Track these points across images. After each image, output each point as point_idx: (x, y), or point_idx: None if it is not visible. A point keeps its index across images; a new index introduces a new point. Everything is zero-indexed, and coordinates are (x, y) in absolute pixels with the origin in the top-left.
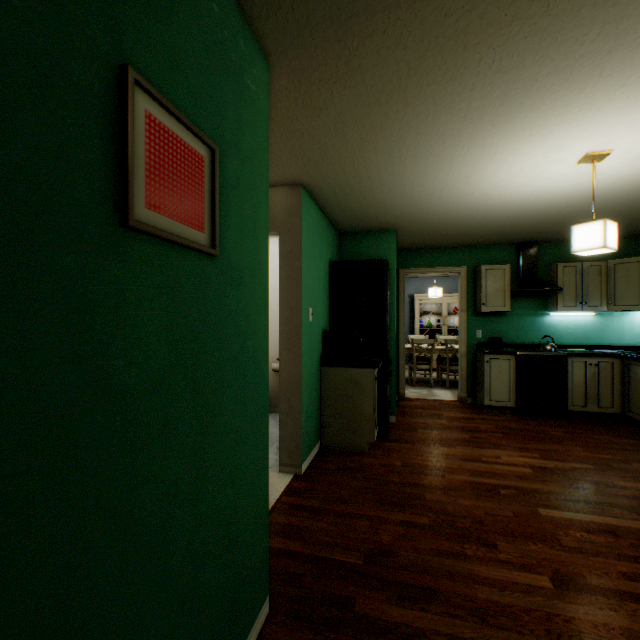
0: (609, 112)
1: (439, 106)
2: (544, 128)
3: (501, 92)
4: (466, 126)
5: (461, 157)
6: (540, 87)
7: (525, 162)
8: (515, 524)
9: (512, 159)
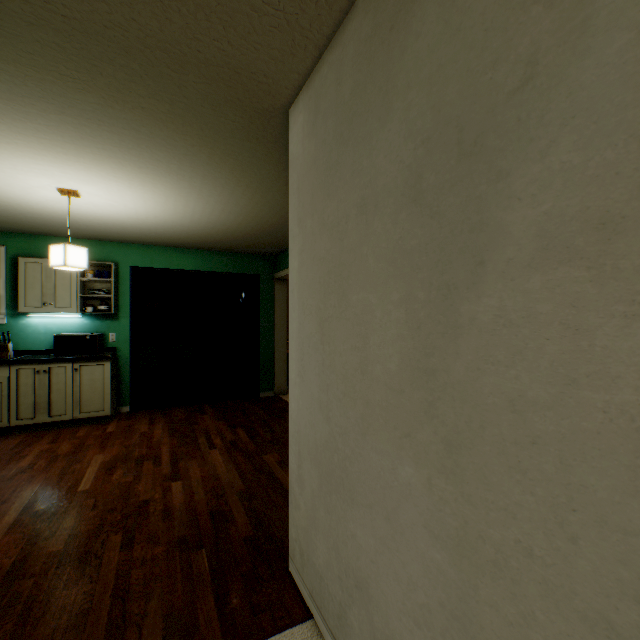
0: (140, 195)
1: (181, 155)
2: (127, 181)
3: (184, 174)
4: (144, 159)
5: (77, 148)
6: (181, 182)
7: (60, 172)
8: (111, 495)
9: (68, 168)
